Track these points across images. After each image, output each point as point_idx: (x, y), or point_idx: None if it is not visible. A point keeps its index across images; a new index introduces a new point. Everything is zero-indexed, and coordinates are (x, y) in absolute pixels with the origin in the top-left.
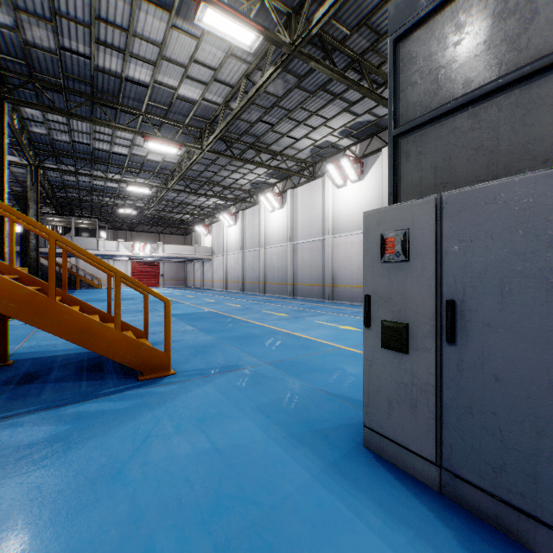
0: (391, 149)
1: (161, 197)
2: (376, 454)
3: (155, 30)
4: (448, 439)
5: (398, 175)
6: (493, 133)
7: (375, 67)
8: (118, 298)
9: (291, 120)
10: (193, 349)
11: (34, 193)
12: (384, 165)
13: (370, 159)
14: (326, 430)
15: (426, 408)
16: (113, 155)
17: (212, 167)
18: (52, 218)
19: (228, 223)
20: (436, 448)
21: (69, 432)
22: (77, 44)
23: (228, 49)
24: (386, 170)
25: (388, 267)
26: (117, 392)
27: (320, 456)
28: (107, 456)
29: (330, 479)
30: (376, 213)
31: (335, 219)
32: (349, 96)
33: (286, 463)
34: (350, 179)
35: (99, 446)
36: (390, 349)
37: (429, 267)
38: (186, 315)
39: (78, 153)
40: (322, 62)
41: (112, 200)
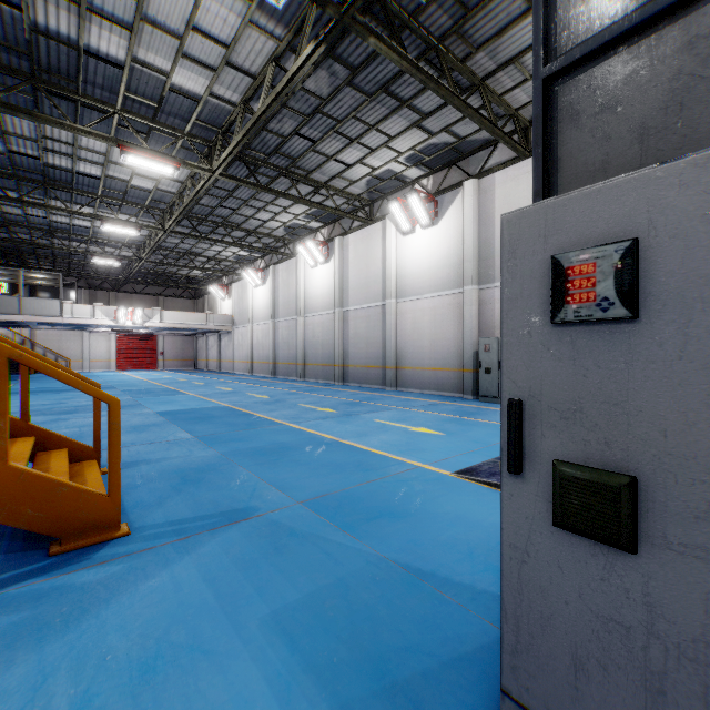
0: (540, 104)
1: (155, 242)
2: None
3: None
4: None
5: (553, 157)
6: None
7: (458, 61)
8: (4, 399)
9: (340, 136)
10: (179, 476)
11: None
12: (465, 204)
13: (447, 196)
14: (415, 684)
15: (697, 705)
16: (78, 176)
17: (230, 201)
18: None
19: (254, 282)
20: None
21: None
22: None
23: (246, 14)
24: (469, 211)
25: (573, 336)
26: None
27: None
28: None
29: None
30: (538, 212)
31: (400, 277)
32: (421, 104)
33: None
34: (420, 223)
35: None
36: (579, 534)
37: (706, 334)
38: (183, 413)
39: (22, 171)
40: (386, 41)
41: (84, 245)
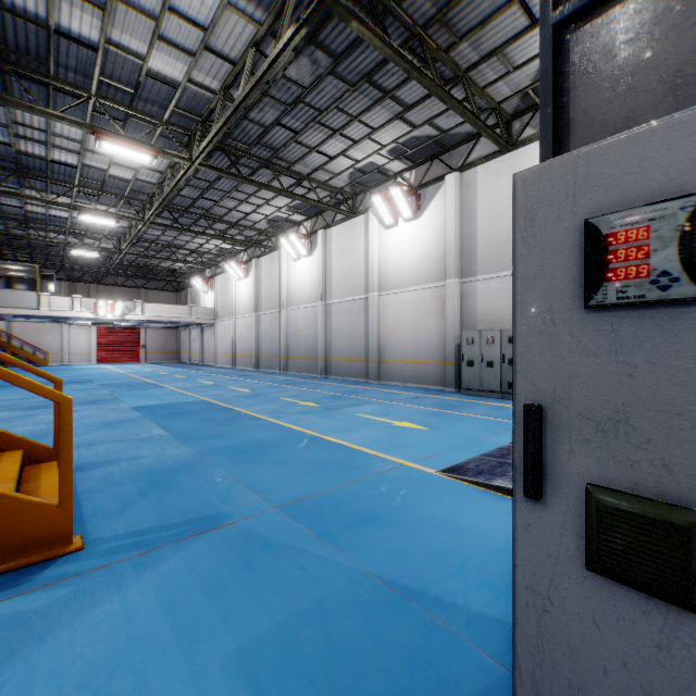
0: (549, 55)
1: (135, 234)
2: None
3: None
4: None
5: (564, 118)
6: None
7: (442, 52)
8: None
9: (323, 127)
10: (147, 478)
11: None
12: (448, 198)
13: (429, 190)
14: None
15: None
16: (54, 164)
17: (211, 192)
18: None
19: (237, 275)
20: None
21: None
22: None
23: None
24: (451, 205)
25: (614, 323)
26: None
27: None
28: None
29: None
30: (565, 166)
31: (383, 270)
32: (404, 95)
33: None
34: (403, 216)
35: None
36: (625, 583)
37: None
38: (160, 408)
39: None
40: (369, 26)
41: (63, 236)
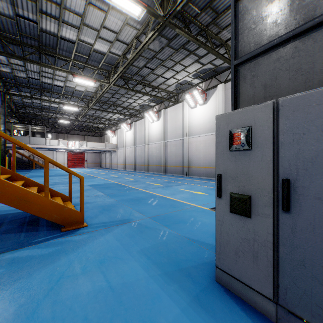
0: (233, 74)
1: (84, 113)
2: (225, 288)
3: (78, 6)
4: (284, 283)
5: (238, 92)
6: (309, 59)
7: (214, 35)
8: (47, 176)
9: (164, 67)
10: (101, 208)
11: (4, 109)
12: (219, 95)
13: (210, 91)
14: (189, 268)
15: (265, 258)
16: (54, 86)
17: (116, 95)
18: (16, 125)
19: (126, 129)
20: (273, 289)
21: (2, 275)
22: (28, 13)
23: (125, 20)
24: (220, 98)
25: (235, 154)
26: (45, 241)
27: (186, 291)
28: (27, 296)
29: (194, 312)
30: (226, 116)
31: (190, 127)
32: (199, 52)
33: (161, 298)
34: (199, 103)
35: (23, 287)
36: (236, 214)
37: (267, 154)
38: (99, 185)
39: (32, 85)
40: (183, 29)
41: (55, 114)
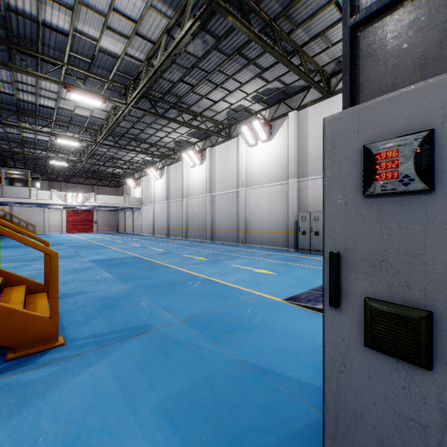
0: (347, 45)
1: (91, 151)
2: None
3: None
4: None
5: (356, 82)
6: None
7: (285, 34)
8: None
9: (210, 82)
10: (101, 303)
11: None
12: (289, 127)
13: (277, 122)
14: None
15: None
16: (40, 107)
17: (139, 124)
18: None
19: (155, 177)
20: None
21: None
22: None
23: (148, 1)
24: (292, 132)
25: (380, 205)
26: None
27: None
28: None
29: None
30: (352, 114)
31: (248, 173)
32: (261, 62)
33: None
34: (261, 139)
35: None
36: (385, 353)
37: None
38: (107, 261)
39: (2, 103)
40: (239, 19)
41: (45, 152)
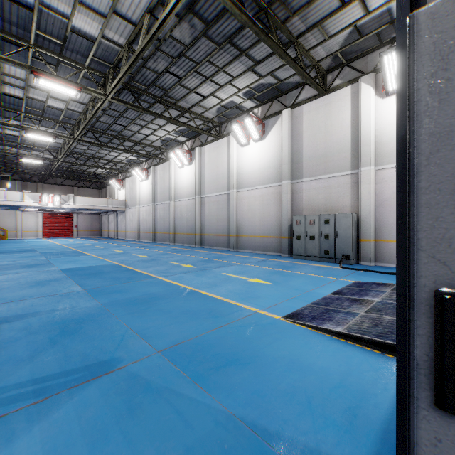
0: None
1: (68, 148)
2: None
3: None
4: None
5: (420, 6)
6: None
7: (280, 23)
8: None
9: (198, 74)
10: (59, 328)
11: None
12: (283, 126)
13: (271, 120)
14: None
15: None
16: (6, 96)
17: (121, 120)
18: None
19: (140, 177)
20: None
21: None
22: None
23: None
24: (286, 131)
25: None
26: None
27: None
28: None
29: None
30: None
31: (239, 174)
32: (254, 53)
33: None
34: (253, 138)
35: None
36: None
37: None
38: (81, 270)
39: None
40: None
41: (16, 149)
